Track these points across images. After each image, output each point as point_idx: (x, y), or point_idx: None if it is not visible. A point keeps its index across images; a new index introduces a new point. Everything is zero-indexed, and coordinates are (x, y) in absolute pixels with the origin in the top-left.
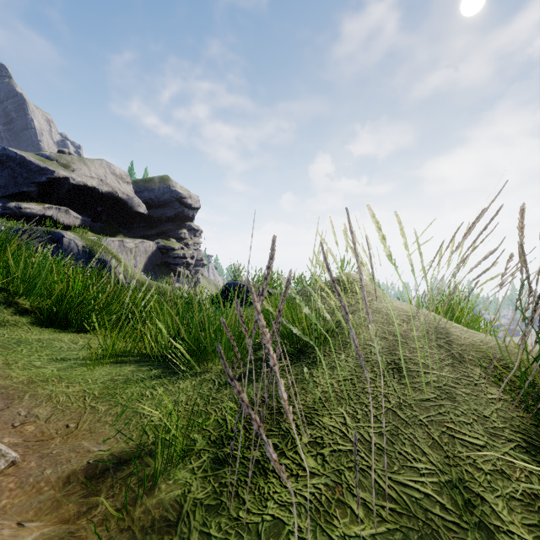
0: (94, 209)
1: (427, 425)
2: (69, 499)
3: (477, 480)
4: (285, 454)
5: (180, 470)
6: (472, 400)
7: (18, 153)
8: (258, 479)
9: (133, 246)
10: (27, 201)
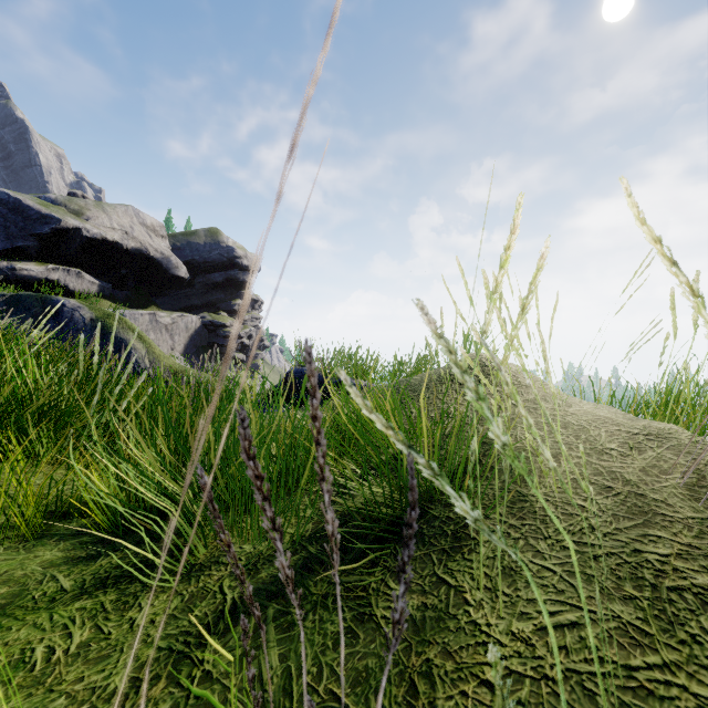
0: (117, 272)
1: None
2: None
3: None
4: None
5: None
6: None
7: (11, 195)
8: None
9: (170, 322)
10: (24, 260)
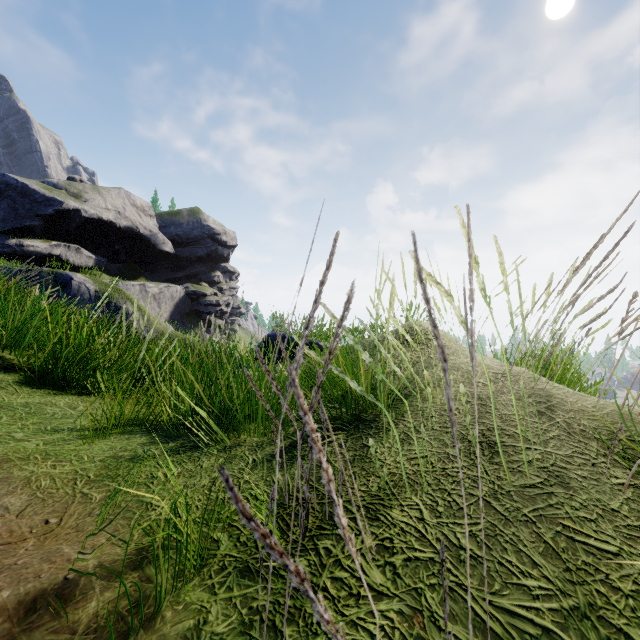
0: (111, 247)
1: (534, 522)
2: (32, 635)
3: (614, 606)
4: (341, 563)
5: (195, 588)
6: (591, 486)
7: (19, 181)
8: (304, 601)
9: (157, 292)
10: (30, 237)
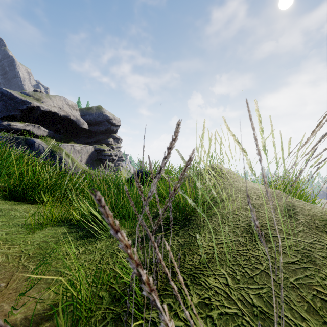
0: (56, 126)
1: (298, 288)
2: None
3: None
4: (178, 315)
5: None
6: None
7: (8, 92)
8: None
9: (80, 149)
10: (14, 121)
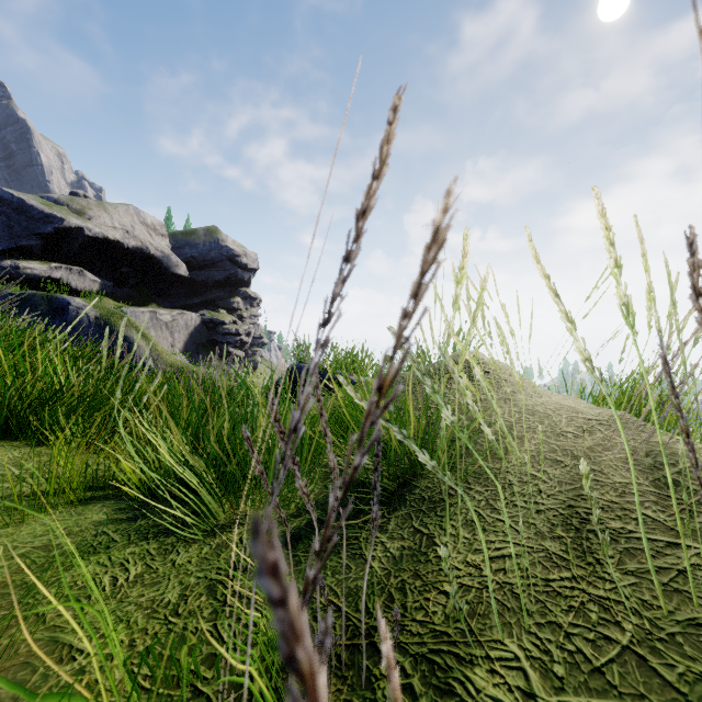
0: (118, 270)
1: None
2: None
3: None
4: None
5: None
6: None
7: (15, 195)
8: None
9: (170, 319)
10: (27, 258)
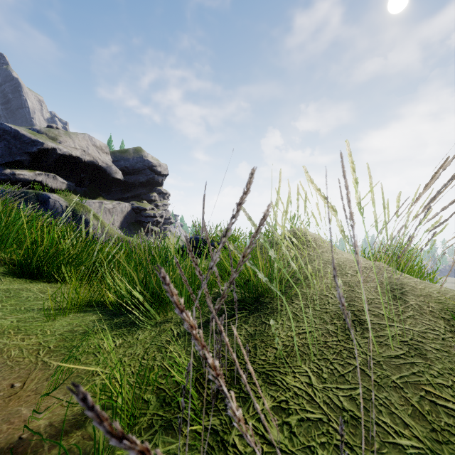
0: (78, 175)
1: (402, 388)
2: None
3: None
4: (247, 422)
5: None
6: (444, 357)
7: (12, 128)
8: None
9: (111, 207)
10: (20, 168)
